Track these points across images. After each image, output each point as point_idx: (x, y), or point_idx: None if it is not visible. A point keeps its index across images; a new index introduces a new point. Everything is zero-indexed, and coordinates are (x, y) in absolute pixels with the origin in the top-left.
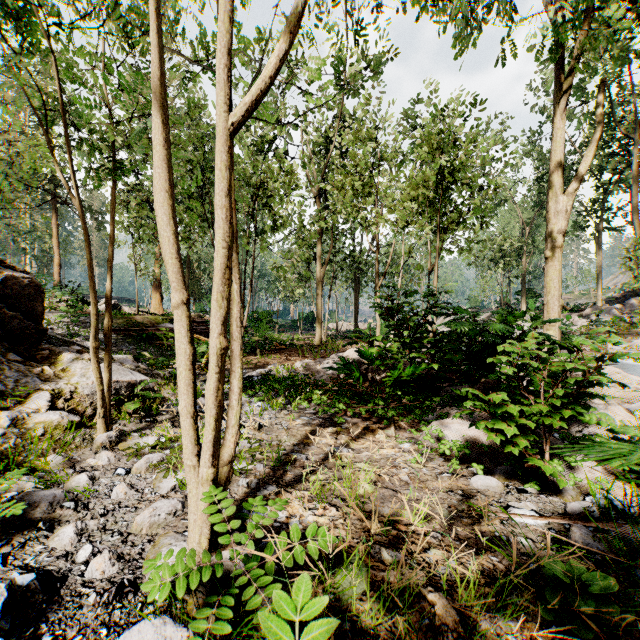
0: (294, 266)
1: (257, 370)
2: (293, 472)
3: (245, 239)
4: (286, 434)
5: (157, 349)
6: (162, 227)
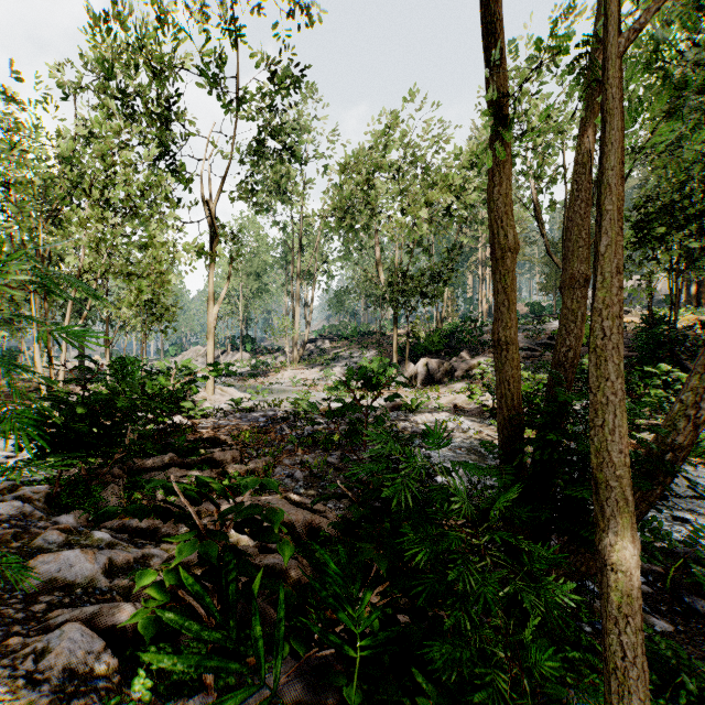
0: None
1: None
2: None
3: None
4: None
5: None
6: (39, 360)
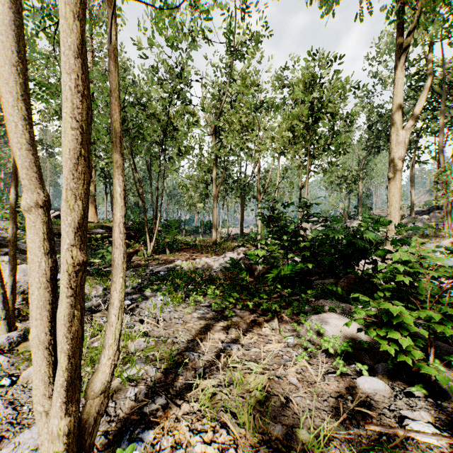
0: (196, 186)
1: (165, 266)
2: (184, 376)
3: (156, 163)
4: (182, 329)
5: (88, 249)
6: (8, 110)
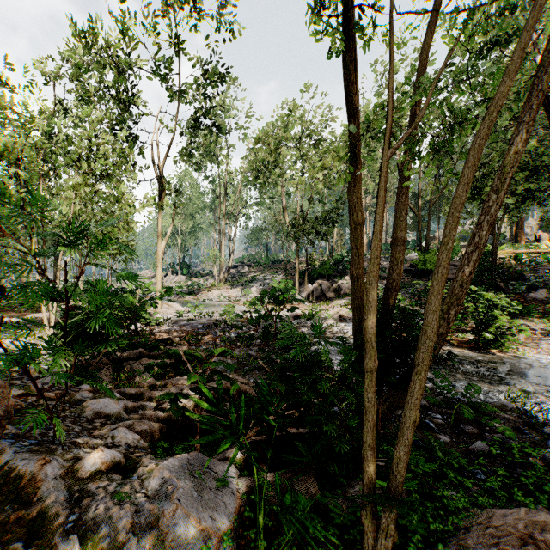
0: None
1: None
2: None
3: None
4: None
5: None
6: None
